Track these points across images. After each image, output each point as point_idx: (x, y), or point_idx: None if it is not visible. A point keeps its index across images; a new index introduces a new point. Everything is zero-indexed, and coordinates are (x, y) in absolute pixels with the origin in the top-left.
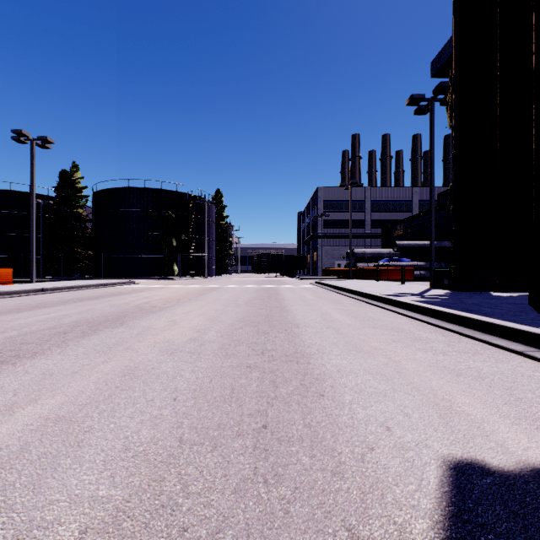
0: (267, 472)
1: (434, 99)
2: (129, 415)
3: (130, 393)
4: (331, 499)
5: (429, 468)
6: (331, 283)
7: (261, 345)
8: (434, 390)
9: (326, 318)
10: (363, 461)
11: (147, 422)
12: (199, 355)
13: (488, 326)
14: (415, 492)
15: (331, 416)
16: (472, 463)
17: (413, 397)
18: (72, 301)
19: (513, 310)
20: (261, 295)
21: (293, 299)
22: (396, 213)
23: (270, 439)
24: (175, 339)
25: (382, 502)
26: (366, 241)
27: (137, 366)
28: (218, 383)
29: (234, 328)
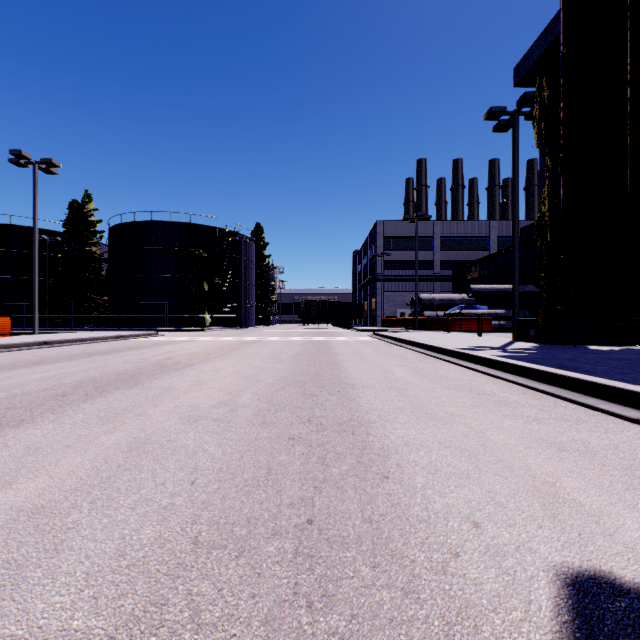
0: (311, 591)
1: (517, 112)
2: (130, 505)
3: (135, 474)
4: (402, 635)
5: (537, 585)
6: (393, 334)
7: (307, 410)
8: (531, 470)
9: (388, 377)
10: (445, 574)
11: (153, 515)
12: (229, 423)
13: (591, 386)
14: (522, 622)
15: (398, 506)
16: (596, 577)
17: (505, 480)
18: (80, 356)
19: (619, 367)
20: (308, 349)
21: (347, 353)
22: (470, 252)
23: (317, 539)
24: (201, 403)
25: (476, 639)
26: (435, 285)
27: (148, 438)
28: (250, 460)
29: (275, 389)
